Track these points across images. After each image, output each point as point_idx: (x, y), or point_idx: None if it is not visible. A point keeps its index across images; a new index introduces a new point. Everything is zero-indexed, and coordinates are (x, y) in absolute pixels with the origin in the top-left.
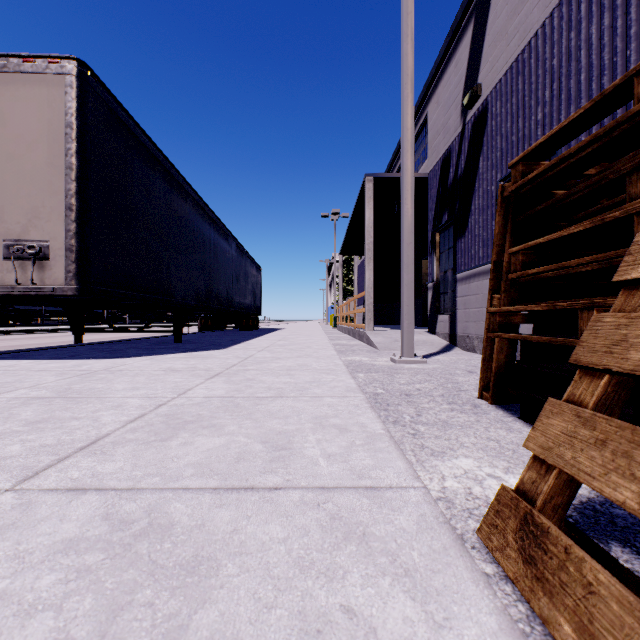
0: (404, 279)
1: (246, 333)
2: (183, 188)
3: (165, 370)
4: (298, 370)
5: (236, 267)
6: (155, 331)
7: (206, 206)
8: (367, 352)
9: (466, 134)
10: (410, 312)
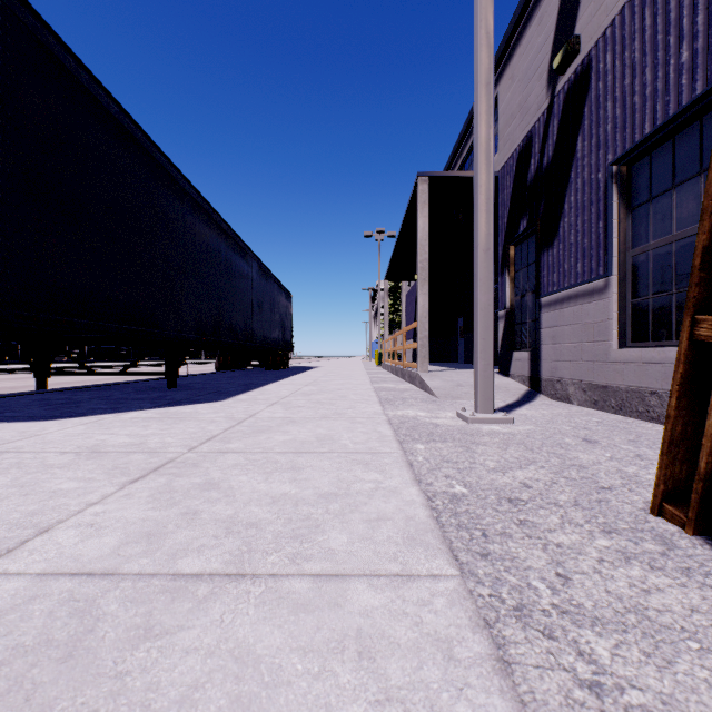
0: (479, 301)
1: (270, 373)
2: (177, 183)
3: (80, 452)
4: (313, 453)
5: (258, 292)
6: (142, 373)
7: (214, 212)
8: (423, 402)
9: (556, 109)
10: (487, 348)
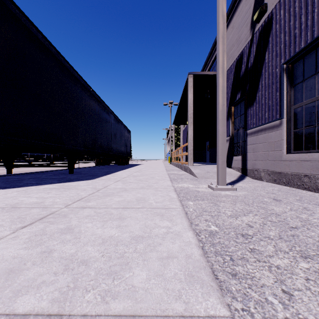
0: (219, 130)
1: (120, 167)
2: (73, 75)
3: (5, 207)
4: (133, 208)
5: (114, 129)
6: (57, 166)
7: (92, 90)
8: (191, 180)
9: (254, 40)
10: (223, 154)
